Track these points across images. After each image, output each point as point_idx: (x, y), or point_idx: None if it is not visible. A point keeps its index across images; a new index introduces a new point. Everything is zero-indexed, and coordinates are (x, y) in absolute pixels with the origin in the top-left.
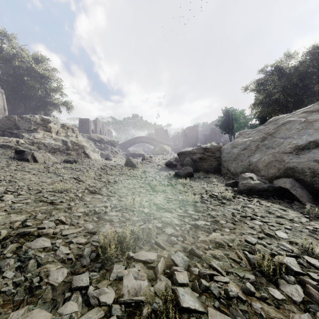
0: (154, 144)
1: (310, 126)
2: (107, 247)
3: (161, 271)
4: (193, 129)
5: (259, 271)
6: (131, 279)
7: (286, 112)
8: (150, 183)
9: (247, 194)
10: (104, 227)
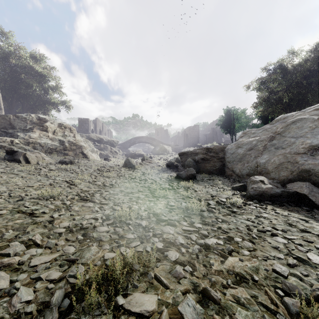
0: (155, 144)
1: None
2: (86, 291)
3: None
4: (194, 129)
5: None
6: None
7: (290, 112)
8: (149, 186)
9: (259, 199)
10: (90, 249)
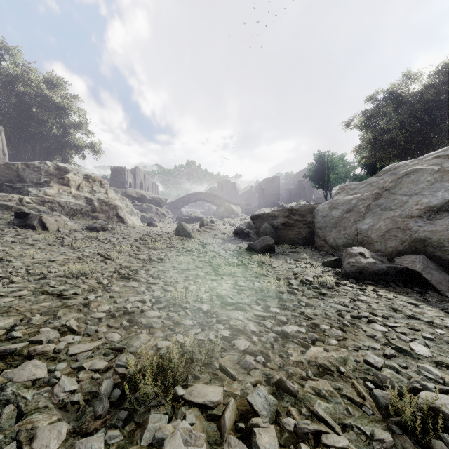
0: (218, 203)
1: (447, 177)
2: (140, 380)
3: (231, 425)
4: (273, 182)
5: (398, 423)
6: (179, 445)
7: (406, 158)
8: (211, 261)
9: (357, 278)
10: (139, 337)
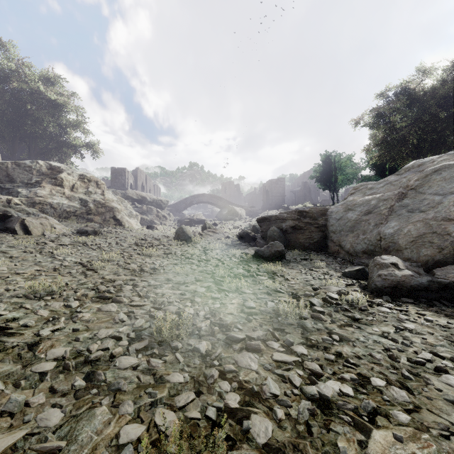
0: (221, 206)
1: None
2: None
3: None
4: (277, 184)
5: None
6: None
7: (419, 158)
8: (213, 271)
9: (391, 294)
10: (94, 415)
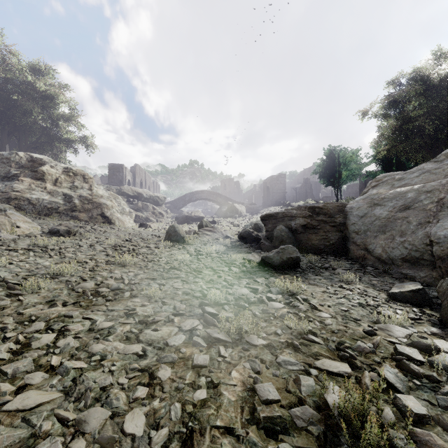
0: (220, 202)
1: None
2: None
3: None
4: (278, 180)
5: None
6: None
7: (434, 150)
8: (205, 292)
9: None
10: None
